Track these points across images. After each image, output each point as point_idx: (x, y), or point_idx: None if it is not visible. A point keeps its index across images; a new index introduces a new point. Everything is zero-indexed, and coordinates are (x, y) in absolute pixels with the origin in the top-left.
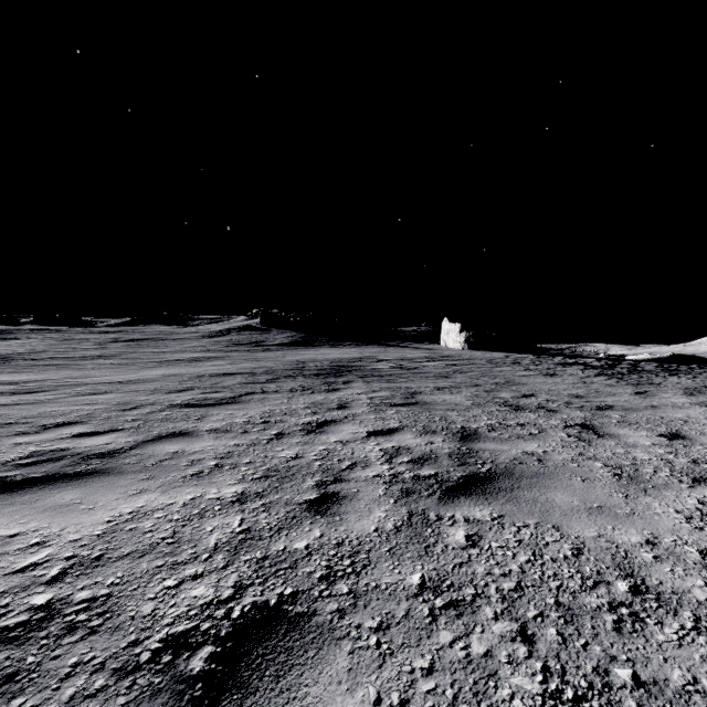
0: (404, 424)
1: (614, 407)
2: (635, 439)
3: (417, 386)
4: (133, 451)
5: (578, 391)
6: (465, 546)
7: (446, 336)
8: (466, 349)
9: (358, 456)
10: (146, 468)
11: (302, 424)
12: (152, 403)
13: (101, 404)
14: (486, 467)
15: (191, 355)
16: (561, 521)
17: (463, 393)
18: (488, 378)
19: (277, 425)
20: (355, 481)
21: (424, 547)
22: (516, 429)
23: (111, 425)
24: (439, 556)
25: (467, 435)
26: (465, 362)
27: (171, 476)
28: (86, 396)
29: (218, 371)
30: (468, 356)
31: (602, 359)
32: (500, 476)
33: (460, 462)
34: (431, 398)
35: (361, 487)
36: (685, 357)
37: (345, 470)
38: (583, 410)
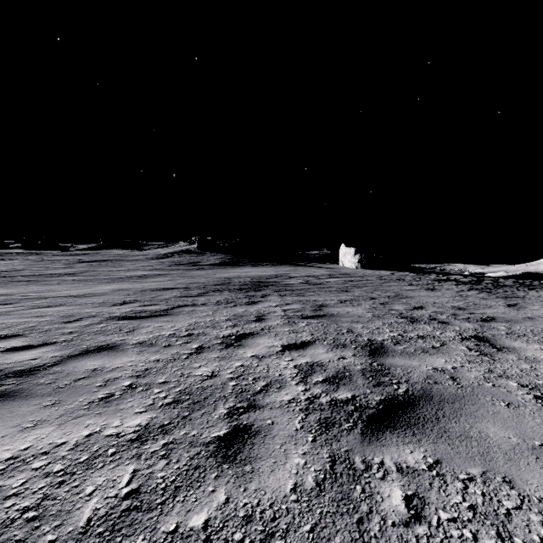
0: (316, 337)
1: (496, 318)
2: (533, 352)
3: (323, 299)
4: (53, 368)
5: (459, 304)
6: (408, 519)
7: (343, 258)
8: (359, 268)
9: (273, 374)
10: (57, 390)
11: (222, 337)
12: (94, 316)
13: (48, 317)
14: (403, 388)
15: (140, 273)
16: (510, 471)
17: (363, 306)
18: (381, 292)
19: (199, 338)
20: (269, 407)
21: (356, 522)
22: (418, 341)
23: (46, 338)
24: (378, 541)
25: (375, 349)
26: (360, 279)
27: (78, 401)
28: (41, 308)
29: (159, 286)
30: (362, 273)
31: (468, 276)
32: (420, 400)
33: (374, 381)
34: (336, 310)
35: (276, 417)
36: (534, 274)
37: (259, 392)
38: (471, 322)
